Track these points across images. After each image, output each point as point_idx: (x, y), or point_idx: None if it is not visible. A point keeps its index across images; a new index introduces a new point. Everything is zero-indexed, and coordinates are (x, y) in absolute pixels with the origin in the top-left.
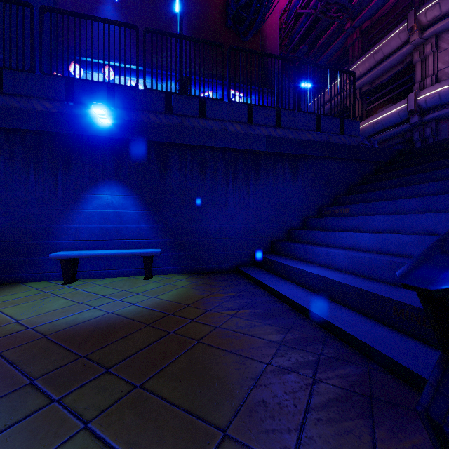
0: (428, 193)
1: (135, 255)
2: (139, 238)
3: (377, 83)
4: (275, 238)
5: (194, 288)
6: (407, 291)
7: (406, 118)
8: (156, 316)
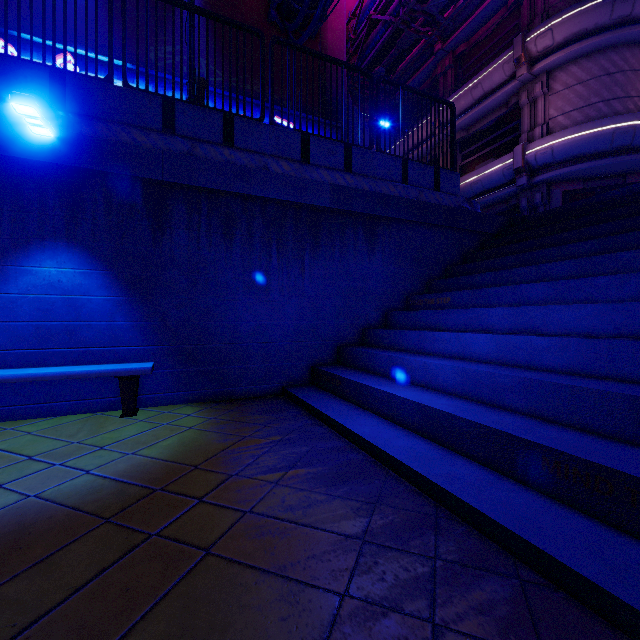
0: (557, 276)
1: (103, 374)
2: (114, 344)
3: (475, 130)
4: (343, 342)
5: (211, 430)
6: (555, 427)
7: (512, 178)
8: (128, 497)
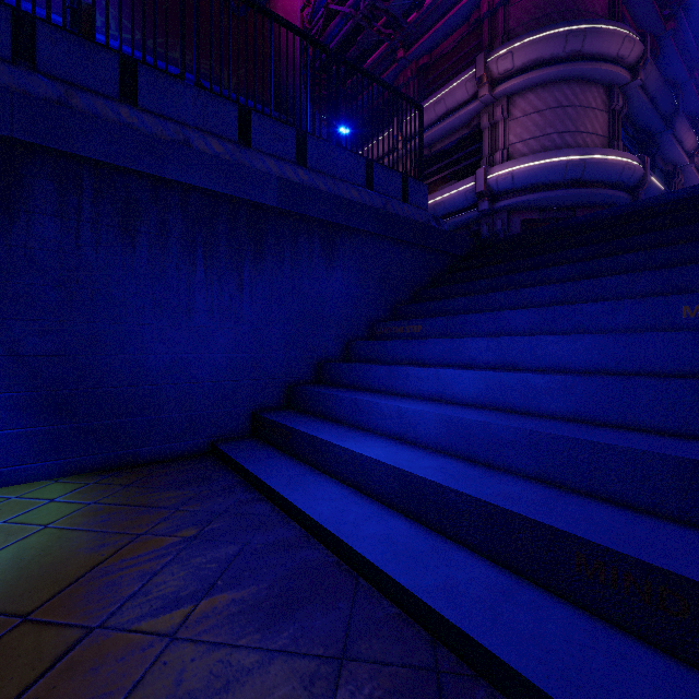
0: (539, 302)
1: None
2: None
3: (437, 149)
4: (295, 380)
5: (81, 528)
6: (575, 498)
7: (474, 202)
8: None
